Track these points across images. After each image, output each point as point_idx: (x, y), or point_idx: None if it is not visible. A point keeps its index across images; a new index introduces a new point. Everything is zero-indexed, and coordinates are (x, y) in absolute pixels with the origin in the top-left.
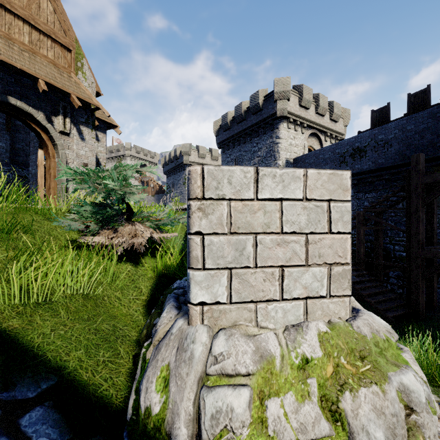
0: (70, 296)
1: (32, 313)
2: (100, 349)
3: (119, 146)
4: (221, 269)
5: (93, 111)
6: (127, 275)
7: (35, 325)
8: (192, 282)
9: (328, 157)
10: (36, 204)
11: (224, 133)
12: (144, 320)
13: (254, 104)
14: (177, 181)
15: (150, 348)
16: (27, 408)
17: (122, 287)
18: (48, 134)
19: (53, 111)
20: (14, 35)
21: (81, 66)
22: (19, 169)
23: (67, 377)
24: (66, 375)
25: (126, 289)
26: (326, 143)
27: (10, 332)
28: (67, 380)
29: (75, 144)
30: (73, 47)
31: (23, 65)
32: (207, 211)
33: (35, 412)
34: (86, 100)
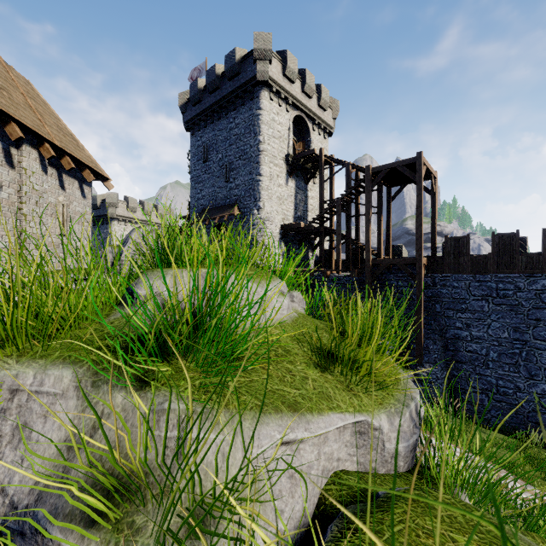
0: None
1: None
2: None
3: None
4: None
5: None
6: None
7: None
8: None
9: None
10: None
11: None
12: None
13: (94, 203)
14: None
15: None
16: None
17: None
18: None
19: None
20: None
21: None
22: None
23: None
24: None
25: None
26: None
27: None
28: None
29: None
30: None
31: None
32: None
33: None
34: None
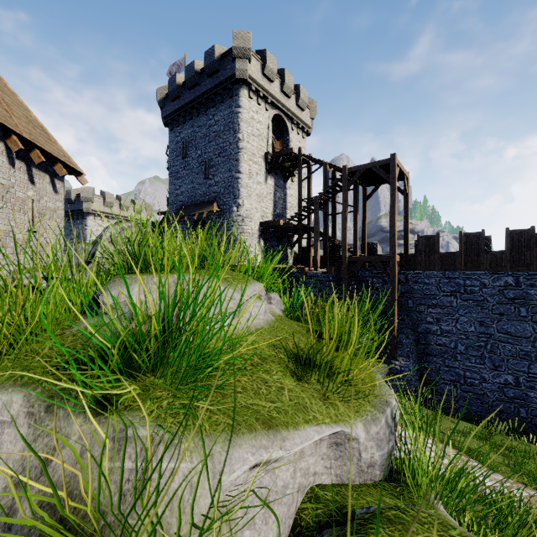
0: None
1: None
2: None
3: None
4: None
5: None
6: None
7: None
8: None
9: None
10: None
11: None
12: None
13: (68, 197)
14: None
15: None
16: None
17: None
18: None
19: None
20: None
21: None
22: None
23: None
24: None
25: None
26: None
27: None
28: None
29: None
30: None
31: None
32: None
33: None
34: None
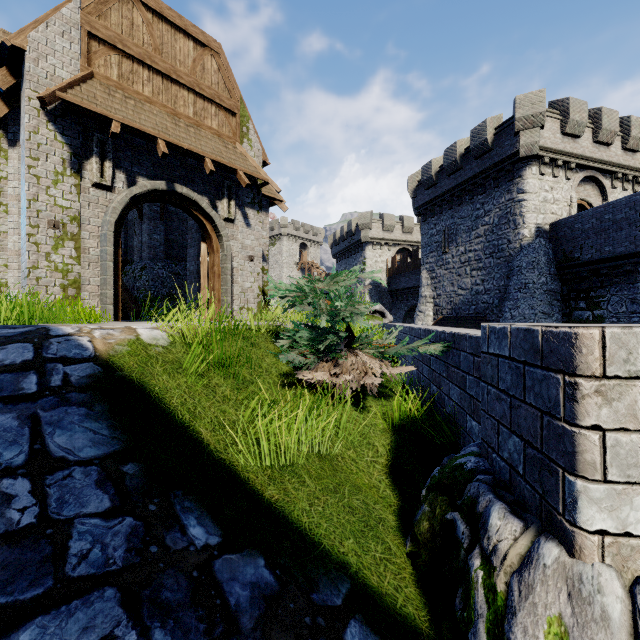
0: (305, 455)
1: (281, 478)
2: (368, 539)
3: (273, 222)
4: (634, 484)
5: (260, 187)
6: (354, 425)
7: (291, 496)
8: (582, 498)
9: (623, 218)
10: (195, 308)
11: (425, 193)
12: (394, 496)
13: (477, 142)
14: (352, 266)
15: (500, 575)
16: (343, 621)
17: (353, 442)
18: (212, 223)
19: (218, 194)
20: (180, 109)
21: (246, 131)
22: (172, 265)
23: (358, 580)
24: (354, 575)
25: (358, 446)
26: (615, 191)
27: (276, 505)
28: (359, 584)
29: (241, 233)
30: (238, 110)
31: (189, 144)
32: (611, 395)
33: (352, 627)
34: (253, 175)
